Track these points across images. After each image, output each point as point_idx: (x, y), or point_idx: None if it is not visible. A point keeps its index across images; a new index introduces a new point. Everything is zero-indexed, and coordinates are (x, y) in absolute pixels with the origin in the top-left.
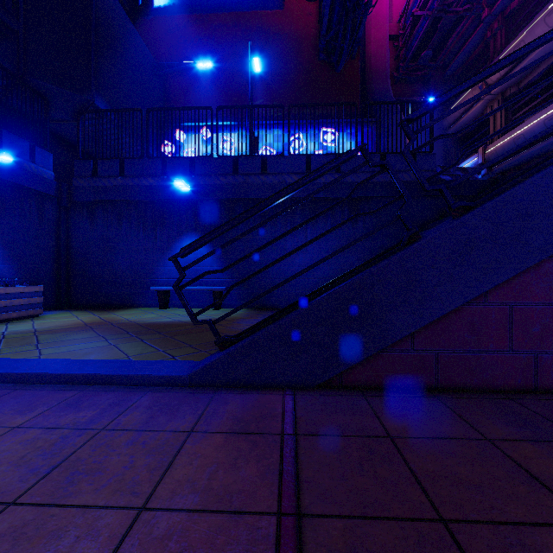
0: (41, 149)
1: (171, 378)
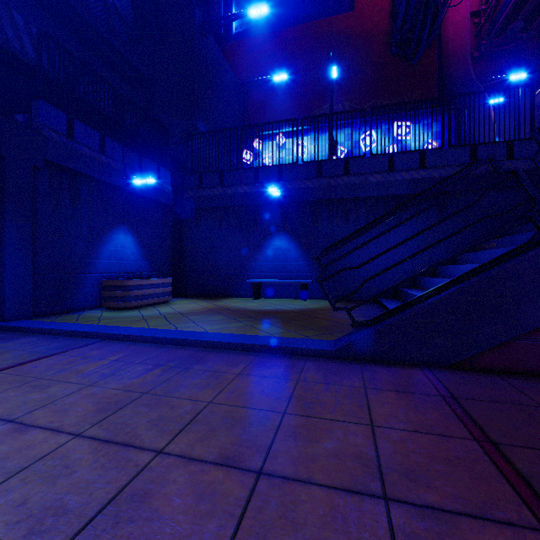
0: (163, 170)
1: (320, 351)
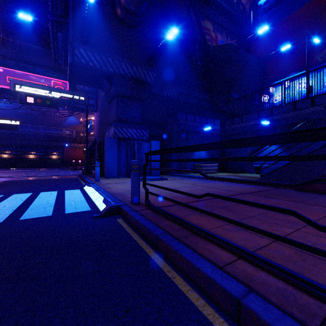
0: (216, 120)
1: None
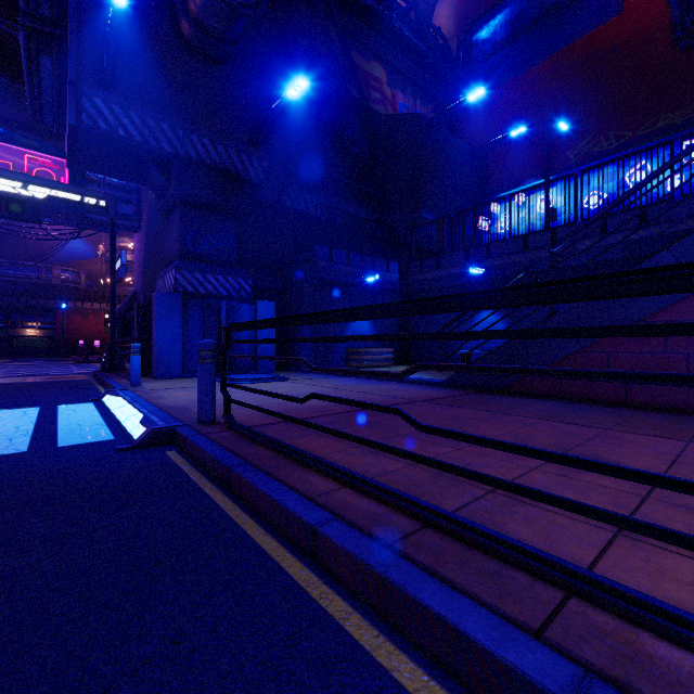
0: (392, 262)
1: (435, 383)
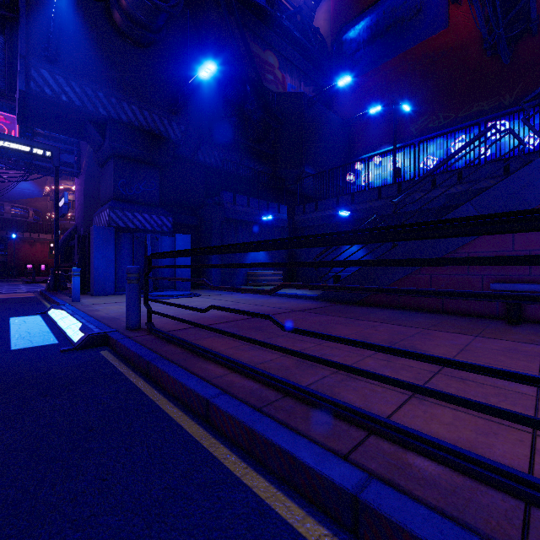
0: (282, 205)
1: (312, 297)
